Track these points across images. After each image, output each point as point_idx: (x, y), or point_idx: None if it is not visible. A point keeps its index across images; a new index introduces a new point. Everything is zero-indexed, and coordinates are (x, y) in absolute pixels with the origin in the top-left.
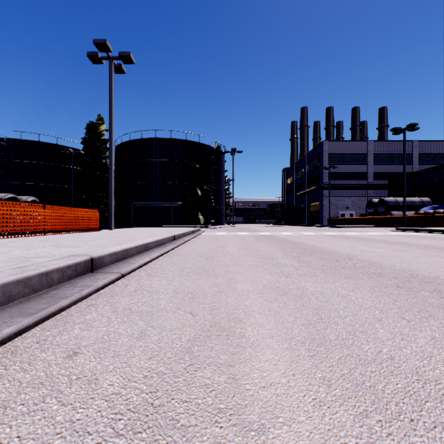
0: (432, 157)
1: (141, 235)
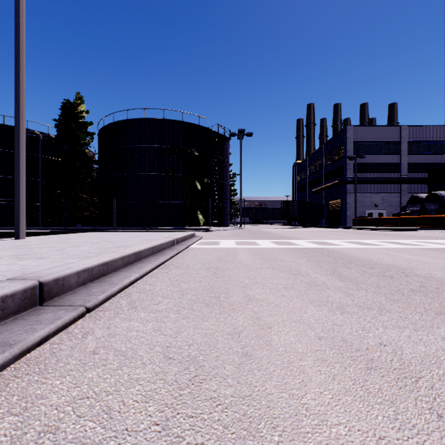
0: None
1: None
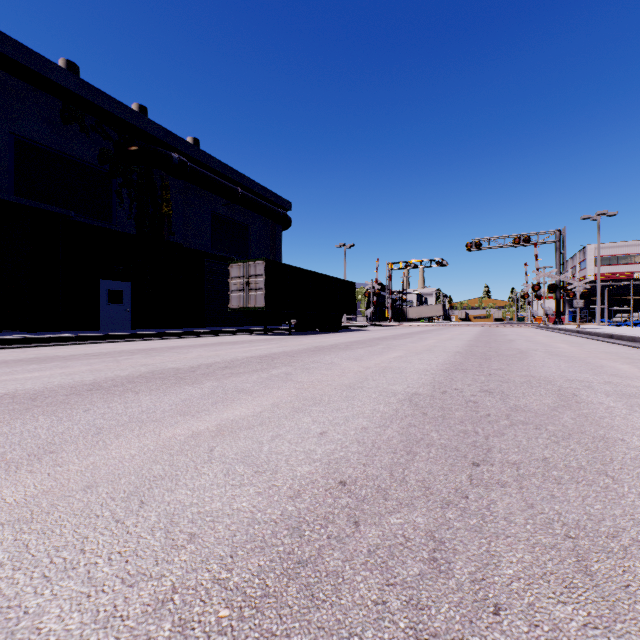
0: None
1: None
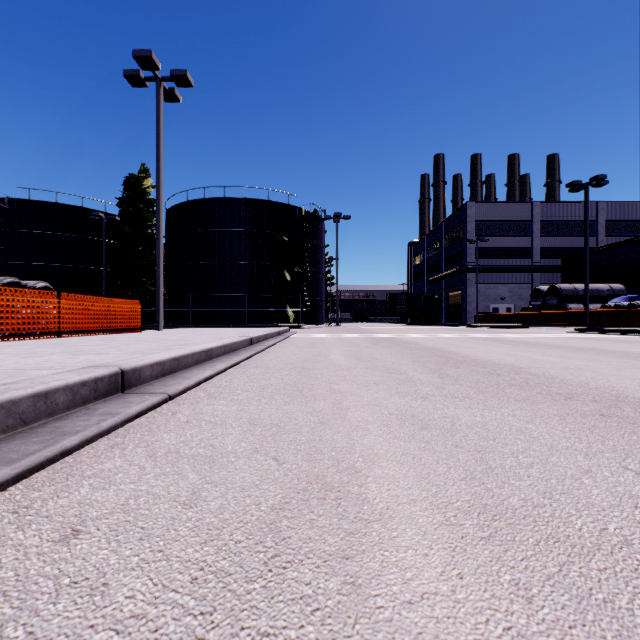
0: (626, 226)
1: (203, 337)
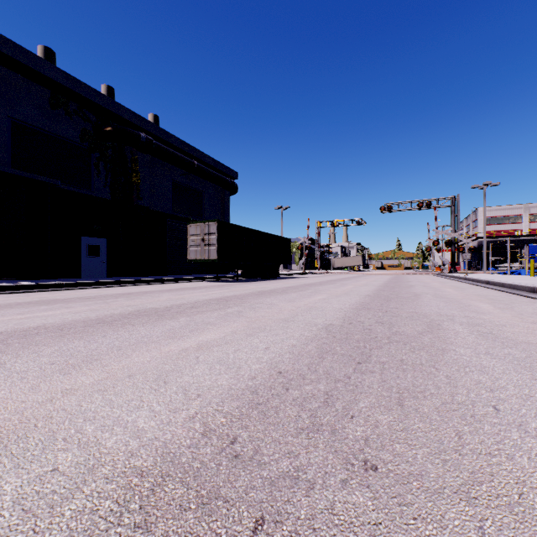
0: None
1: None
